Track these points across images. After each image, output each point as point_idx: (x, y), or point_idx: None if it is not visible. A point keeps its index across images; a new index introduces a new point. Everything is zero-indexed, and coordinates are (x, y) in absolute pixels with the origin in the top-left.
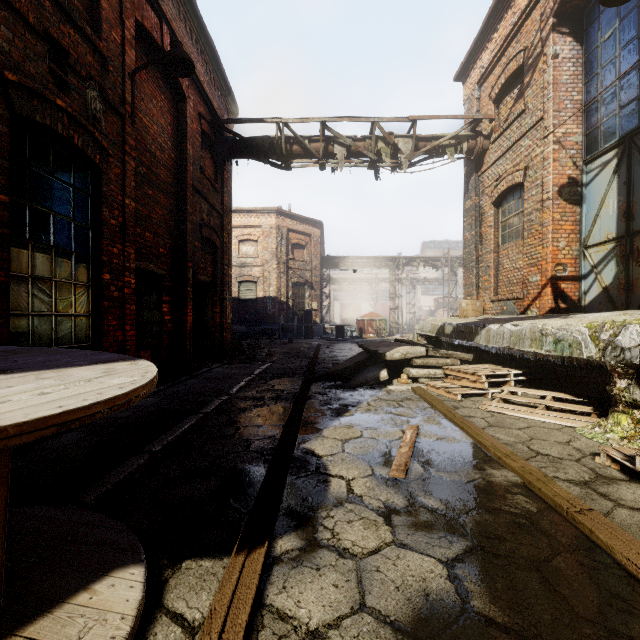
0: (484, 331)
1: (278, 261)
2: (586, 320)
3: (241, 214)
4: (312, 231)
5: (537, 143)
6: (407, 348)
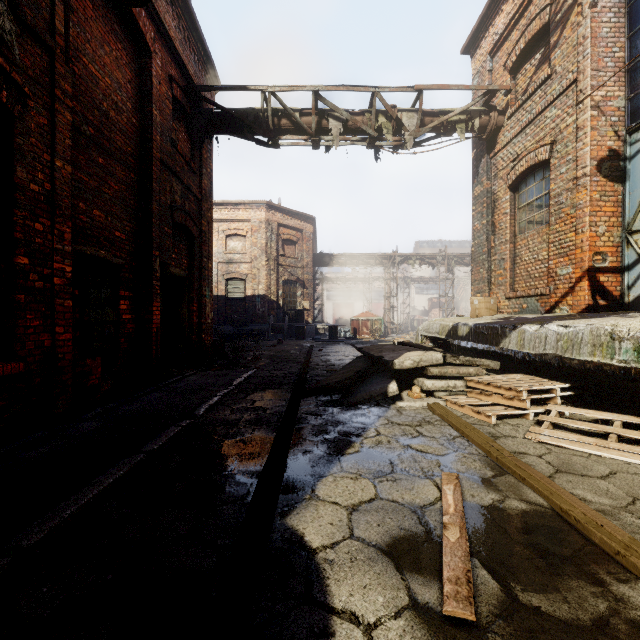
0: (515, 333)
1: (268, 257)
2: None
3: (228, 207)
4: (304, 226)
5: (568, 111)
6: (419, 354)
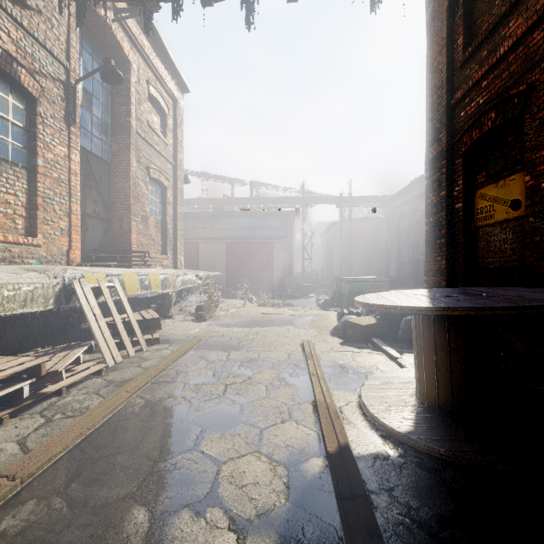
0: None
1: None
2: None
3: None
4: None
5: None
6: None
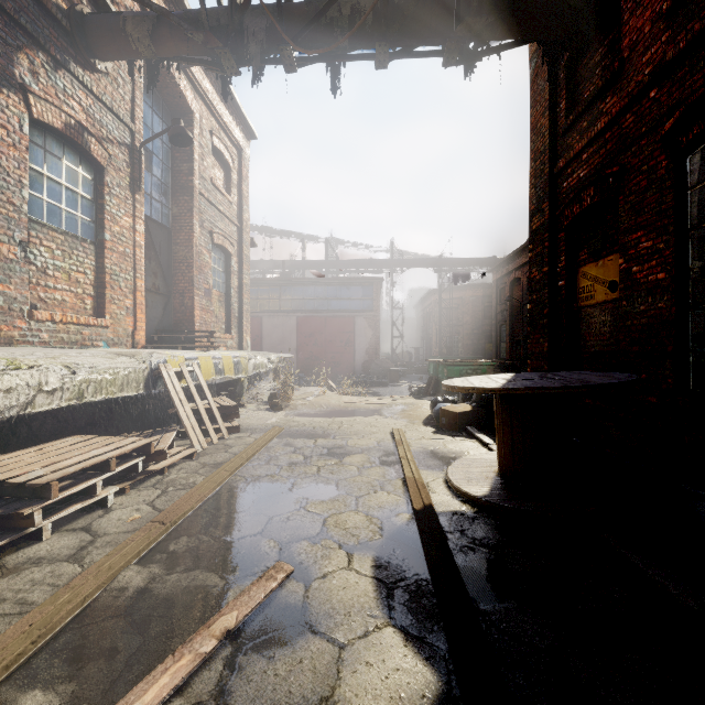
0: None
1: None
2: None
3: None
4: None
5: None
6: None
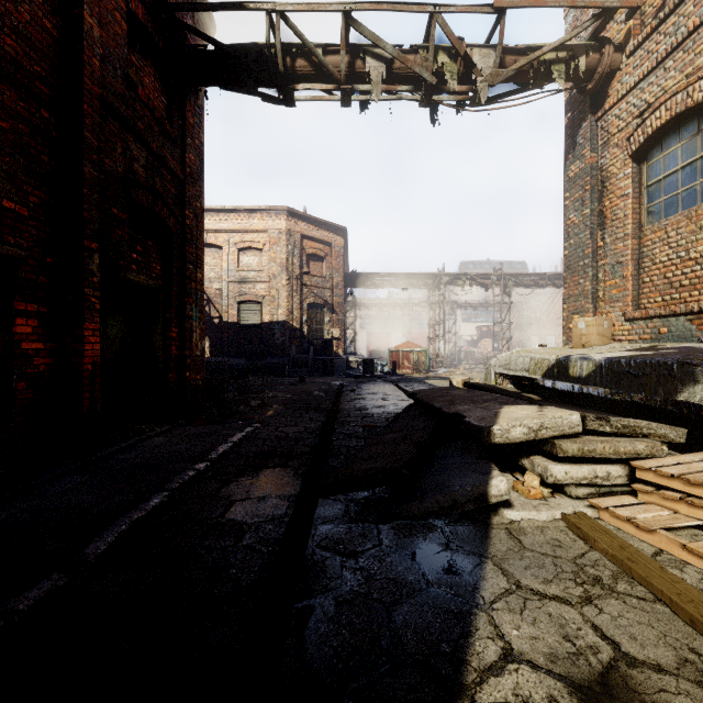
0: None
1: (289, 276)
2: None
3: (241, 215)
4: (333, 239)
5: None
6: (535, 414)
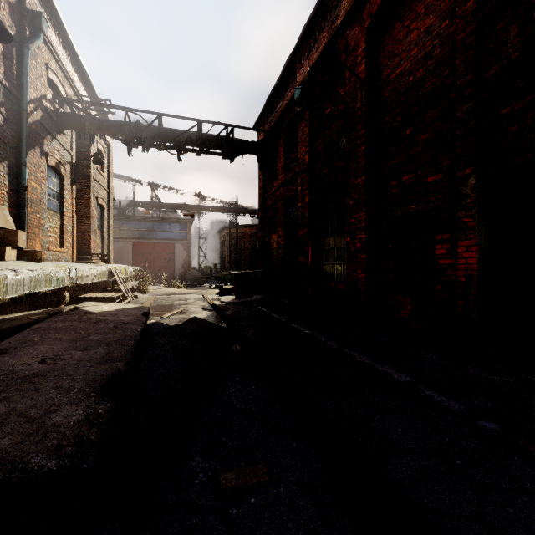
0: None
1: None
2: (40, 265)
3: None
4: None
5: None
6: (108, 304)
